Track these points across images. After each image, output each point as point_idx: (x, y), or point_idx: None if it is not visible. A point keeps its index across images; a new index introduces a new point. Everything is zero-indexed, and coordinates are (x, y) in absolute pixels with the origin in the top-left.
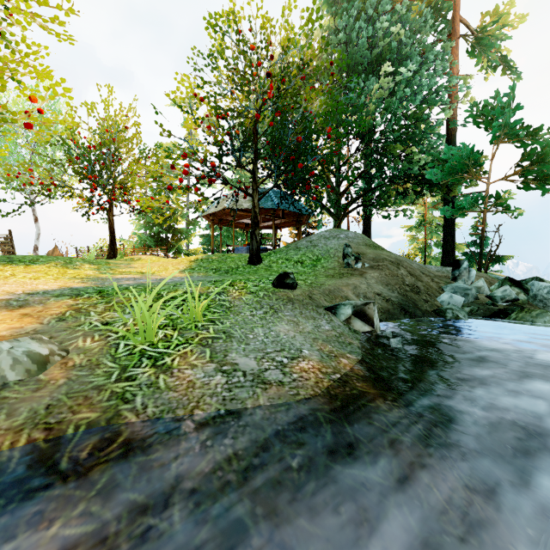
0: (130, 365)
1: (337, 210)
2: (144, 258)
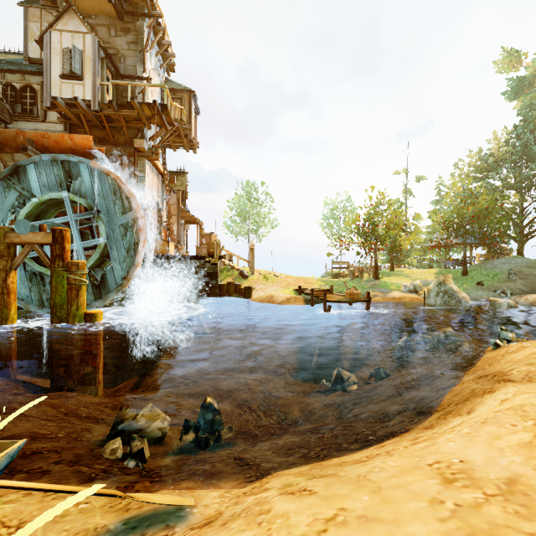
0: None
1: (520, 238)
2: (404, 270)
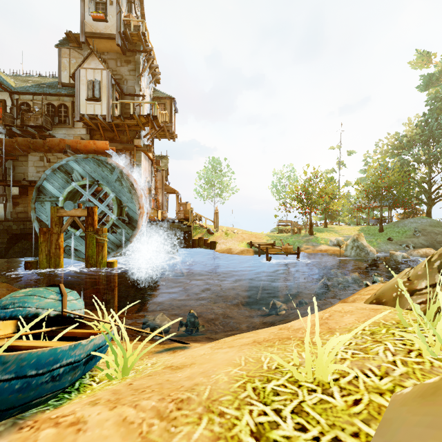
0: None
1: (428, 201)
2: (335, 227)
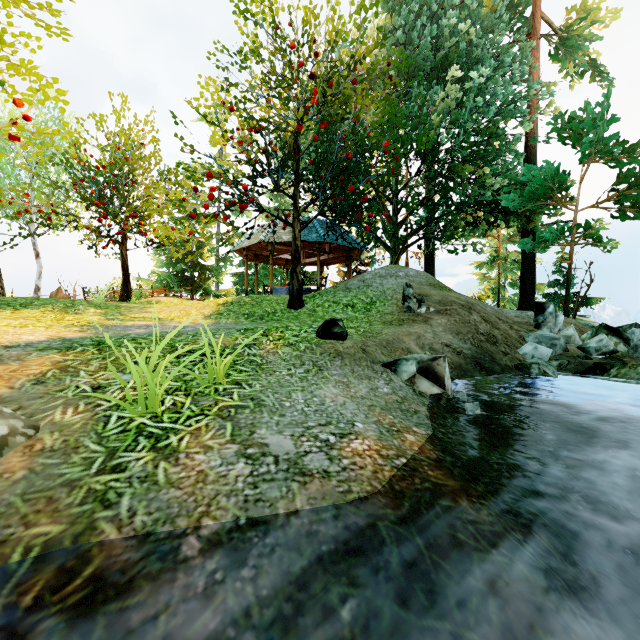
0: (120, 448)
1: (394, 244)
2: (164, 300)
